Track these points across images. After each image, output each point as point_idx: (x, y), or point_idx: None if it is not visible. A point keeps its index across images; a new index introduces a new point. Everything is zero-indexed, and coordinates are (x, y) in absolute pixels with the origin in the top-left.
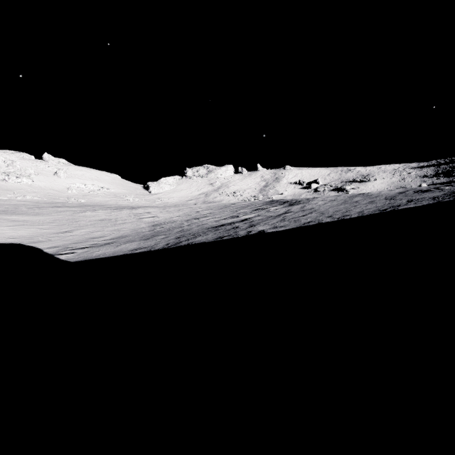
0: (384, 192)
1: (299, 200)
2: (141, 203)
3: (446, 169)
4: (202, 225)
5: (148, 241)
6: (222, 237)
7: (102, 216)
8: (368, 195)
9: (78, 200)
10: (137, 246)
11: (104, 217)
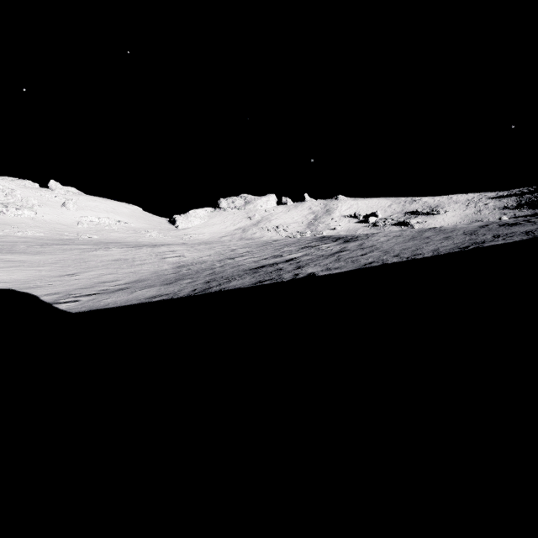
0: (461, 226)
1: (356, 236)
2: (166, 240)
3: (530, 199)
4: (237, 266)
5: (171, 286)
6: (263, 281)
7: (117, 255)
8: (441, 229)
9: (90, 236)
10: (156, 292)
11: (120, 256)
